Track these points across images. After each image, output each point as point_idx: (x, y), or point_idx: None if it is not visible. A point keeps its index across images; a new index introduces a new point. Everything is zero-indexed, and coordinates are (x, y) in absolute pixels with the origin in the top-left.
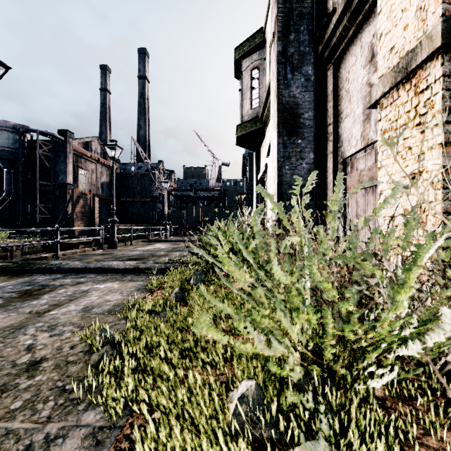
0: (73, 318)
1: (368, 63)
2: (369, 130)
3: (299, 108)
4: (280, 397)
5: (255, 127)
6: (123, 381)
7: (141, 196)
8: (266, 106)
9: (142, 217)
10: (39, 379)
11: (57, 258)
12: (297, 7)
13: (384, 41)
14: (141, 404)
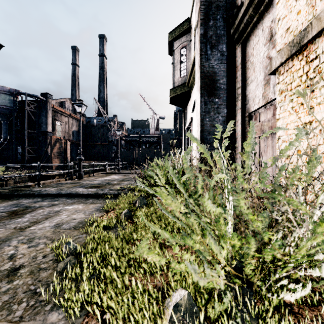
0: (47, 233)
1: (268, 42)
2: (269, 92)
3: (216, 76)
4: (207, 302)
5: (183, 90)
6: (81, 286)
7: (101, 141)
8: (191, 75)
9: (102, 156)
10: (16, 283)
11: (38, 186)
12: (214, 1)
13: (281, 23)
14: (95, 307)
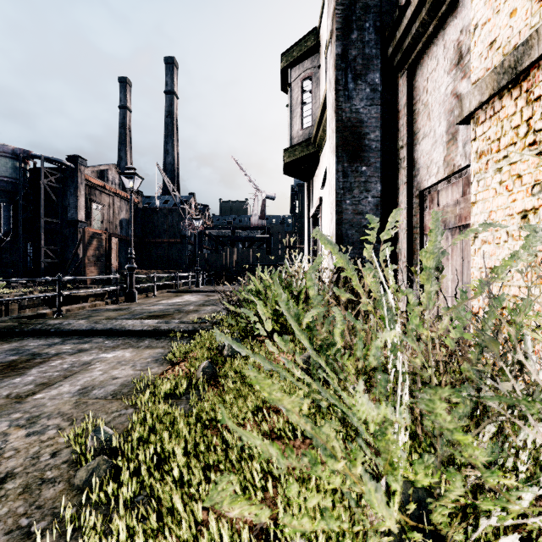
0: (64, 406)
1: (454, 67)
2: (455, 154)
3: (364, 127)
4: None
5: (307, 151)
6: (114, 524)
7: (168, 236)
8: (320, 125)
9: (170, 261)
10: None
11: (59, 315)
12: None
13: (480, 34)
14: None
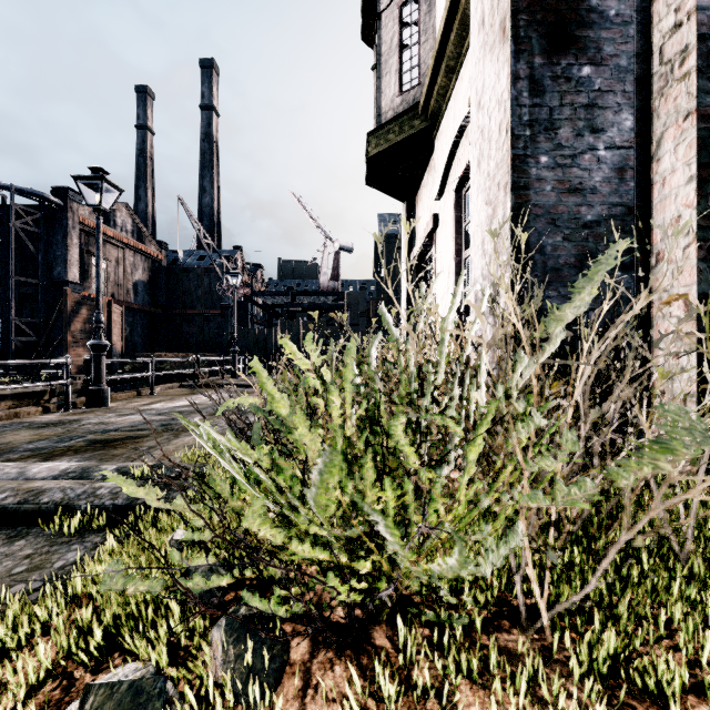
0: None
1: None
2: None
3: None
4: None
5: (410, 130)
6: None
7: (204, 306)
8: (440, 62)
9: (206, 341)
10: None
11: None
12: None
13: None
14: None
